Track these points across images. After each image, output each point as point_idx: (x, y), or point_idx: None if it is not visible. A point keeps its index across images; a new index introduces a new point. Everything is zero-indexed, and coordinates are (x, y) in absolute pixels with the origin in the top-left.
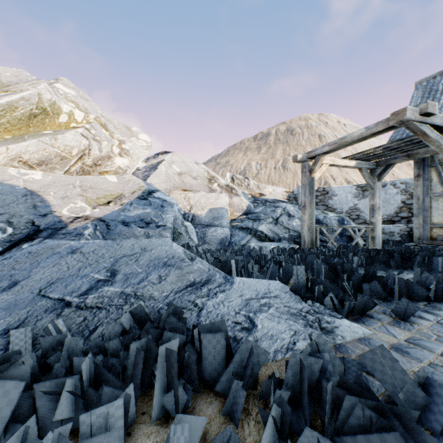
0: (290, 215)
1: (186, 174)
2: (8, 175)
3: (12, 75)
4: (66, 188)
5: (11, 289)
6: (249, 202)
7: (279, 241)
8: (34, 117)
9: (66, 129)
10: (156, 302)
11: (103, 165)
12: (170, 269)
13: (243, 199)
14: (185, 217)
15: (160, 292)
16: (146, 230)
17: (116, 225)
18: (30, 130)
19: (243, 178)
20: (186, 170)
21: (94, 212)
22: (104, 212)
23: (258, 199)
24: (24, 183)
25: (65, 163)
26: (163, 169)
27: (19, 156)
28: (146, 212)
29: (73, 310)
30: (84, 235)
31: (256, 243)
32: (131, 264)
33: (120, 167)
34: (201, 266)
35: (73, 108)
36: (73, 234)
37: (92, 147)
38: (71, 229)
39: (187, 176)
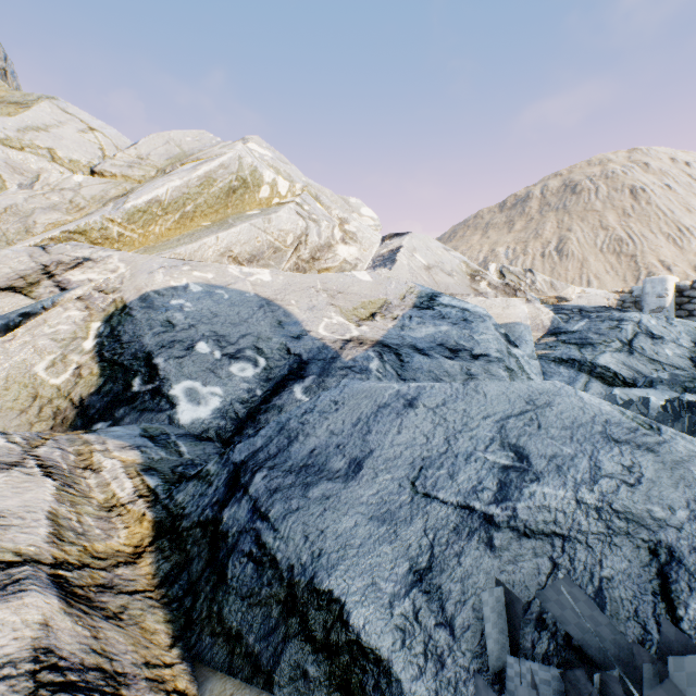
0: (653, 336)
1: (436, 267)
2: (230, 276)
3: (193, 139)
4: (307, 294)
5: (358, 476)
6: (551, 313)
7: (649, 386)
8: (233, 192)
9: (269, 207)
10: (687, 537)
11: (322, 258)
12: (630, 451)
13: (540, 307)
14: (508, 338)
15: (663, 508)
16: (460, 363)
17: (411, 355)
18: (227, 212)
19: (521, 271)
20: (434, 262)
21: (364, 332)
22: (377, 331)
23: (562, 306)
24: (253, 288)
25: (279, 258)
26: (404, 262)
27: (228, 248)
28: (442, 331)
29: (510, 536)
30: (371, 372)
31: (621, 391)
32: (536, 435)
33: (346, 261)
34: (691, 447)
35: (276, 175)
36: (356, 370)
37: (309, 230)
38: (348, 360)
39: (438, 271)
